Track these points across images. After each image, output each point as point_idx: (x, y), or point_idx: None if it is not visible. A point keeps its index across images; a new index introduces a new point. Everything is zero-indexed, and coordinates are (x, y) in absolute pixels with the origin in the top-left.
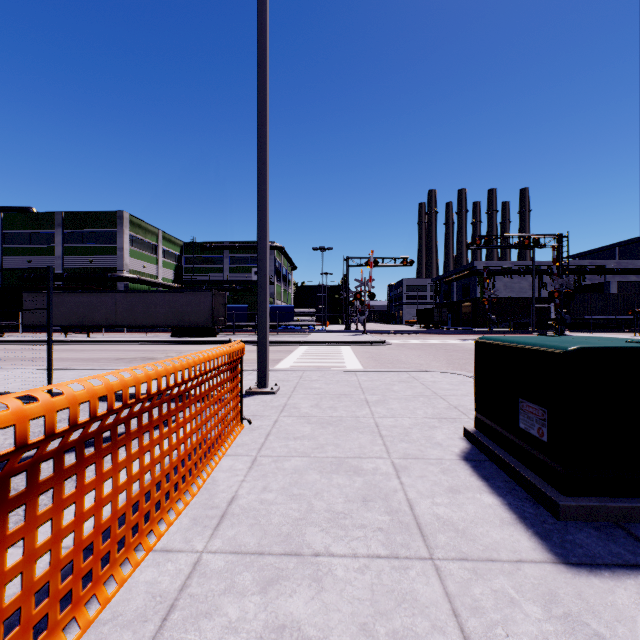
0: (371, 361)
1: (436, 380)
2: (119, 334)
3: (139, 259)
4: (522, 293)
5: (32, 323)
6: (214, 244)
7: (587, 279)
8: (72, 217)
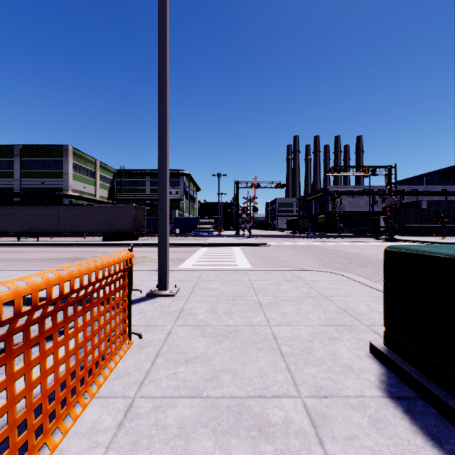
0: (257, 260)
1: (316, 279)
2: (63, 238)
3: (81, 181)
4: (360, 208)
5: None
6: (139, 171)
7: (405, 199)
8: (28, 149)
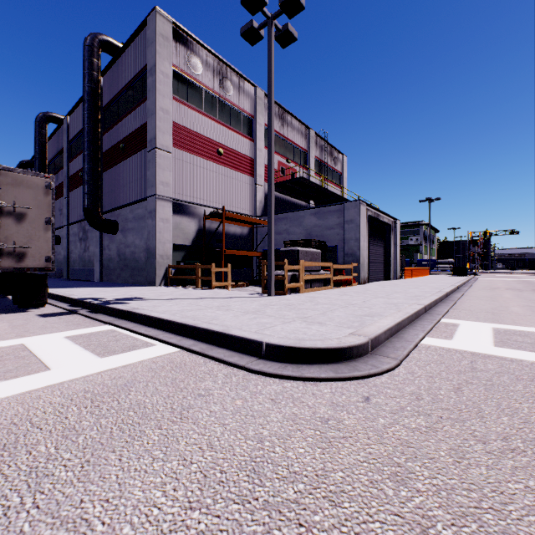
0: None
1: None
2: None
3: None
4: None
5: None
6: None
7: None
8: None
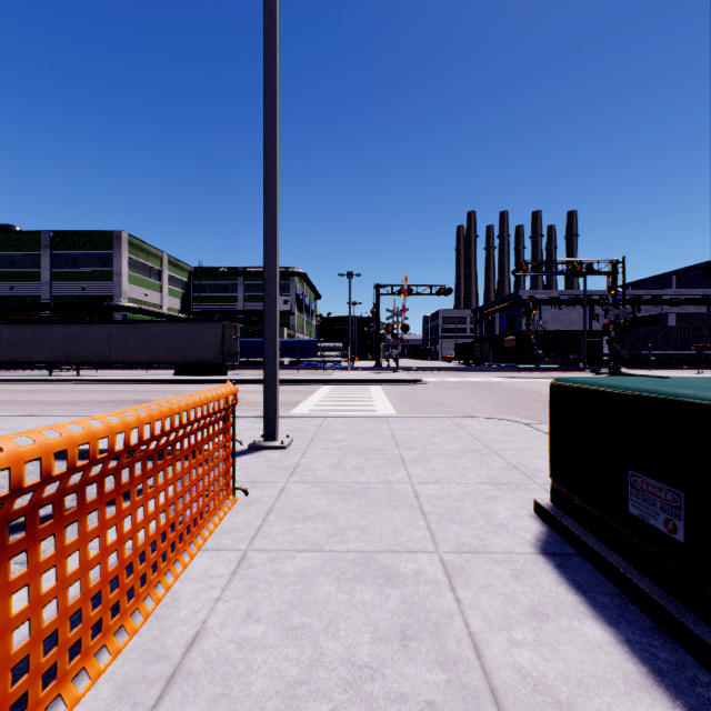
0: (405, 404)
1: (486, 429)
2: (115, 372)
3: (140, 286)
4: (571, 326)
5: (11, 359)
6: (227, 269)
7: (642, 310)
8: (62, 237)
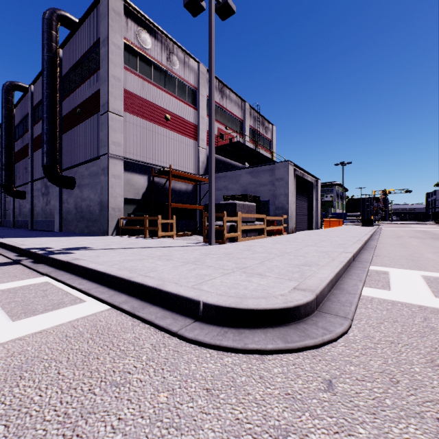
0: None
1: None
2: None
3: None
4: None
5: None
6: None
7: None
8: None
